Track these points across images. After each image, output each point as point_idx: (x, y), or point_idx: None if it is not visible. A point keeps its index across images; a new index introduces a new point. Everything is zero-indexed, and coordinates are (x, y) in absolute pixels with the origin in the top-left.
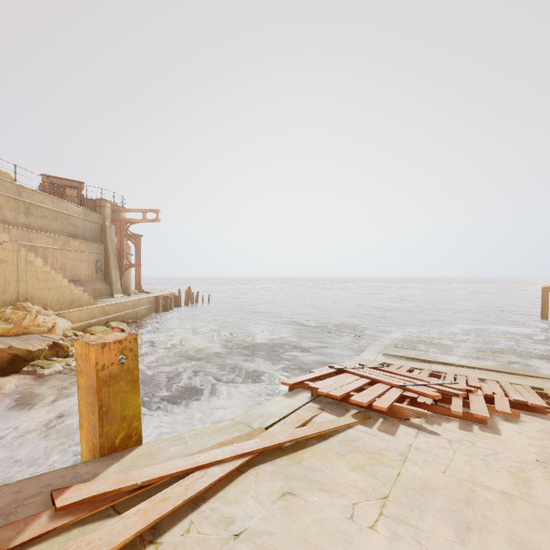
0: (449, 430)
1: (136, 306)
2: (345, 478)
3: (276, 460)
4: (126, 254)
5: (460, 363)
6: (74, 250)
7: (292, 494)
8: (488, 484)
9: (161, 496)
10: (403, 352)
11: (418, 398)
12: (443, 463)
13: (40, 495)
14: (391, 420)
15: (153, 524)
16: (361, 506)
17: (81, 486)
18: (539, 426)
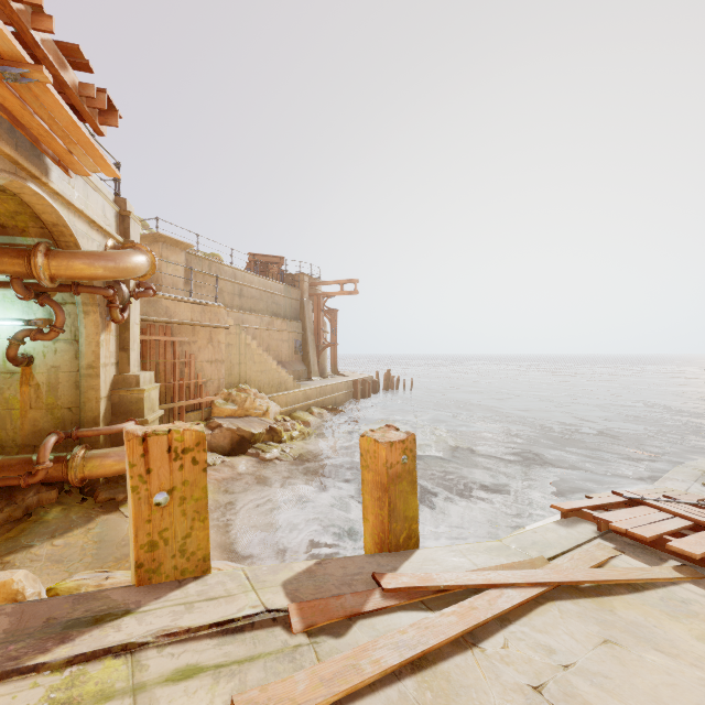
0: None
1: (334, 391)
2: (689, 646)
3: (577, 600)
4: (323, 332)
5: None
6: (277, 330)
7: (617, 644)
8: None
9: (467, 604)
10: None
11: None
12: None
13: (362, 574)
14: None
15: (472, 628)
16: None
17: (393, 575)
18: None
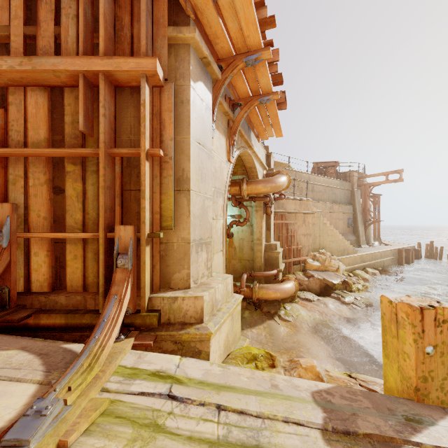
0: None
1: (382, 256)
2: None
3: None
4: (369, 212)
5: None
6: (335, 212)
7: None
8: None
9: None
10: None
11: None
12: None
13: None
14: None
15: None
16: None
17: None
18: None
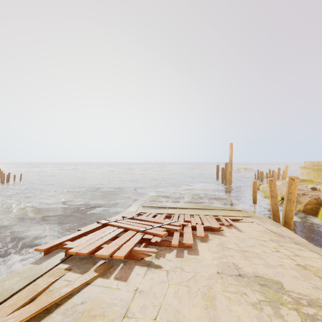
0: (169, 261)
1: None
2: None
3: None
4: None
5: (182, 207)
6: None
7: None
8: (188, 318)
9: None
10: (154, 204)
11: (152, 238)
12: (158, 304)
13: None
14: (129, 263)
15: None
16: None
17: None
18: (217, 241)
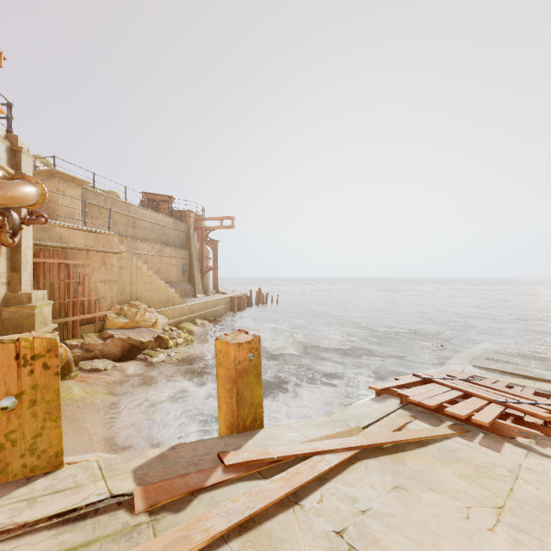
0: None
1: (215, 305)
2: (452, 483)
3: (379, 457)
4: (206, 258)
5: None
6: (166, 256)
7: (404, 488)
8: None
9: (294, 470)
10: (497, 365)
11: (524, 417)
12: None
13: (210, 454)
14: (493, 437)
15: (295, 490)
16: (475, 510)
17: (236, 453)
18: None
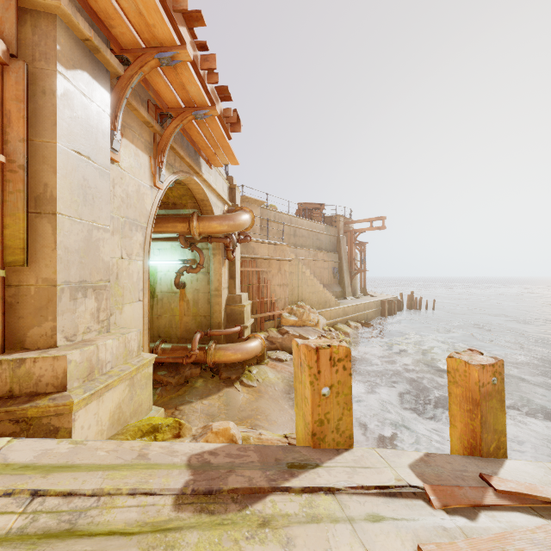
0: None
1: (366, 308)
2: None
3: None
4: (355, 261)
5: None
6: (320, 260)
7: None
8: None
9: None
10: None
11: None
12: None
13: (468, 472)
14: None
15: None
16: None
17: (500, 479)
18: None
